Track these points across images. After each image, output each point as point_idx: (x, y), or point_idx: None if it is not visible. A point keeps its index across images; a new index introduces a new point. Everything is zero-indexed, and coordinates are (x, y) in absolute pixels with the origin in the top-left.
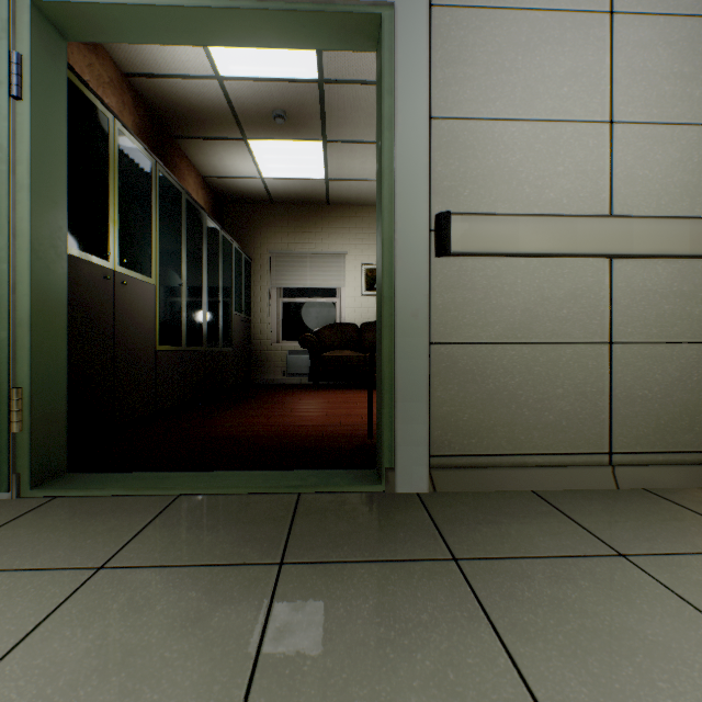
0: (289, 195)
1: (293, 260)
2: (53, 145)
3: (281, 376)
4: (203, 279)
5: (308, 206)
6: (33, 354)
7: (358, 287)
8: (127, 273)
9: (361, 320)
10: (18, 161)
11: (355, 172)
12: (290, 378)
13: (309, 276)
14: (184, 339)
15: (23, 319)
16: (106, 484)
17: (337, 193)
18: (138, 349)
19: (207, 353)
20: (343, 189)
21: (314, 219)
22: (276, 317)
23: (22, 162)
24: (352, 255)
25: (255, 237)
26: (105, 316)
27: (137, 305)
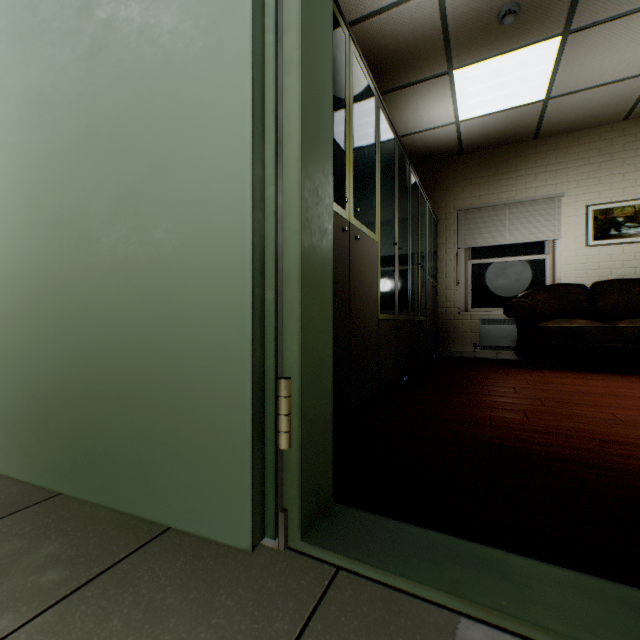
0: (483, 138)
1: (486, 214)
2: (319, 7)
3: (470, 349)
4: (408, 238)
5: (506, 148)
6: (302, 326)
7: (580, 237)
8: (358, 226)
9: (585, 280)
10: (283, 29)
11: (598, 74)
12: (481, 352)
13: (508, 231)
14: (396, 306)
15: (290, 271)
16: (410, 562)
17: (554, 118)
18: (365, 318)
19: (410, 323)
20: (567, 108)
21: (513, 162)
22: (464, 282)
23: (289, 28)
24: (571, 195)
25: (438, 196)
26: (342, 277)
27: (365, 265)
